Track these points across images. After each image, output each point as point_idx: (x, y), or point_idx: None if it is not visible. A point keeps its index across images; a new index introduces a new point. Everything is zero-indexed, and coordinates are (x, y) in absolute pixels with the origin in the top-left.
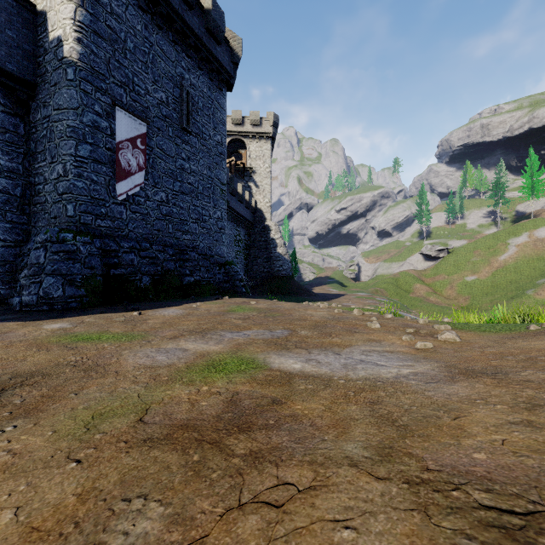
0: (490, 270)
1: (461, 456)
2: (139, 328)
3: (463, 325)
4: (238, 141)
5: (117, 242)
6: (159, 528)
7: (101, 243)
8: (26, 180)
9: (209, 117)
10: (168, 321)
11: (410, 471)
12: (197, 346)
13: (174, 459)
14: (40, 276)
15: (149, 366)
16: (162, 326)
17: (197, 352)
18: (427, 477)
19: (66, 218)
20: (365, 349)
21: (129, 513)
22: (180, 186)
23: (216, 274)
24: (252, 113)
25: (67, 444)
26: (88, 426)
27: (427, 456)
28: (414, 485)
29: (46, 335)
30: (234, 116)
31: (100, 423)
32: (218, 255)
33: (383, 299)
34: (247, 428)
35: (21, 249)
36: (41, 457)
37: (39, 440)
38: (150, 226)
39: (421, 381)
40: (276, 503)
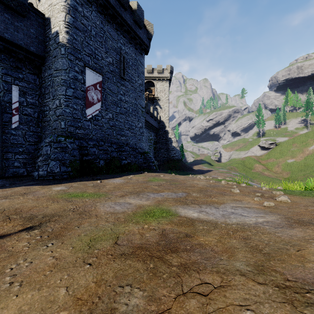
0: (303, 156)
1: (307, 273)
2: (102, 190)
3: (291, 191)
4: (150, 82)
5: (86, 141)
6: (143, 302)
7: (79, 143)
8: (40, 109)
9: (135, 70)
10: (116, 186)
11: (278, 280)
12: (136, 201)
13: (140, 266)
14: (48, 160)
15: (112, 212)
16: (114, 189)
17: (136, 205)
18: (288, 284)
19: (61, 129)
20: (233, 205)
21: (124, 293)
22: (120, 110)
23: (139, 159)
24: (158, 66)
25: (81, 255)
26: (89, 245)
27: (285, 272)
28: (282, 289)
29: (55, 194)
30: (148, 68)
31: (95, 244)
32: (140, 148)
33: (236, 173)
34: (175, 250)
35: (37, 146)
36: (70, 261)
37: (66, 252)
38: (103, 133)
39: (271, 227)
40: (203, 293)
